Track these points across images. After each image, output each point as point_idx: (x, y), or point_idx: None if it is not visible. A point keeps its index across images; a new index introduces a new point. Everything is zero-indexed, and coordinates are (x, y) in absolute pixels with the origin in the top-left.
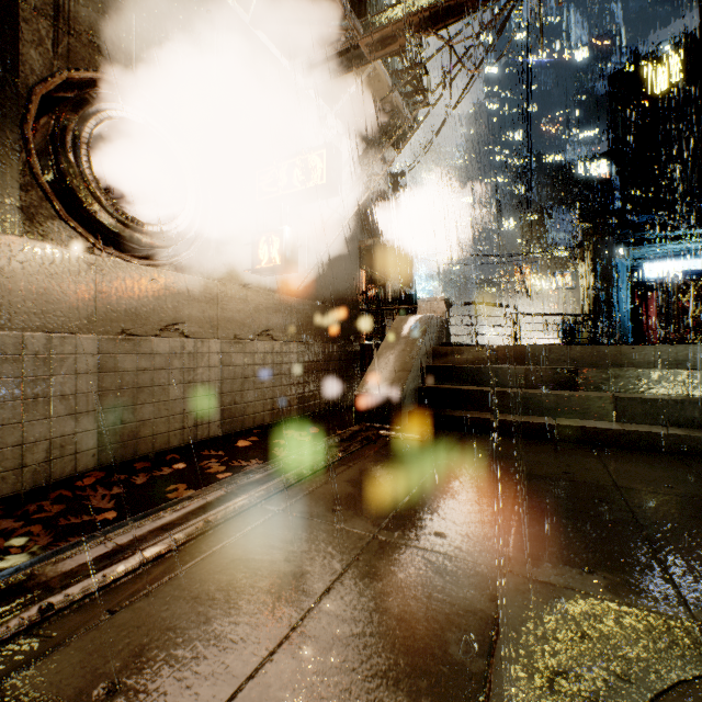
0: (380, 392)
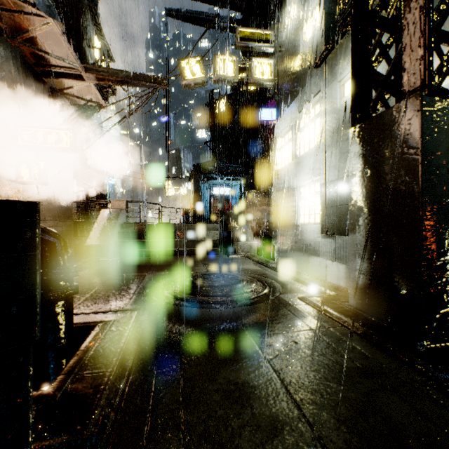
0: (98, 243)
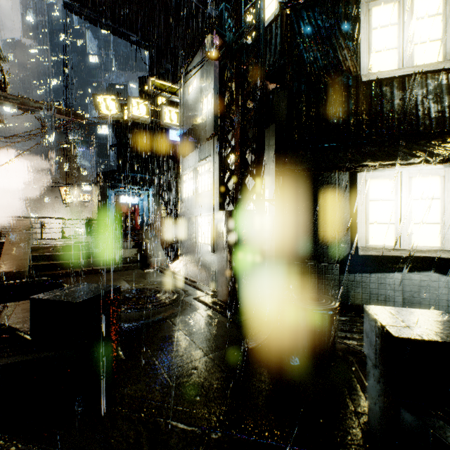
0: (13, 270)
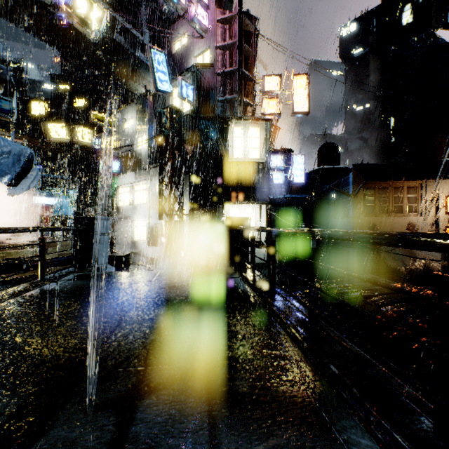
0: None
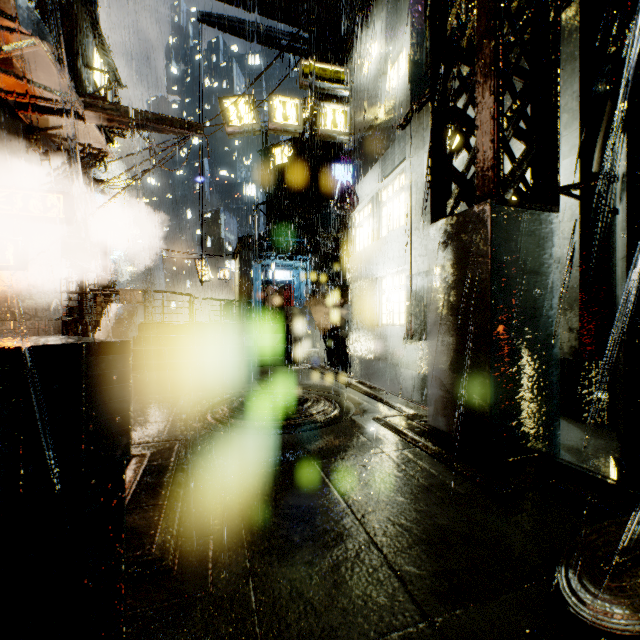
0: None
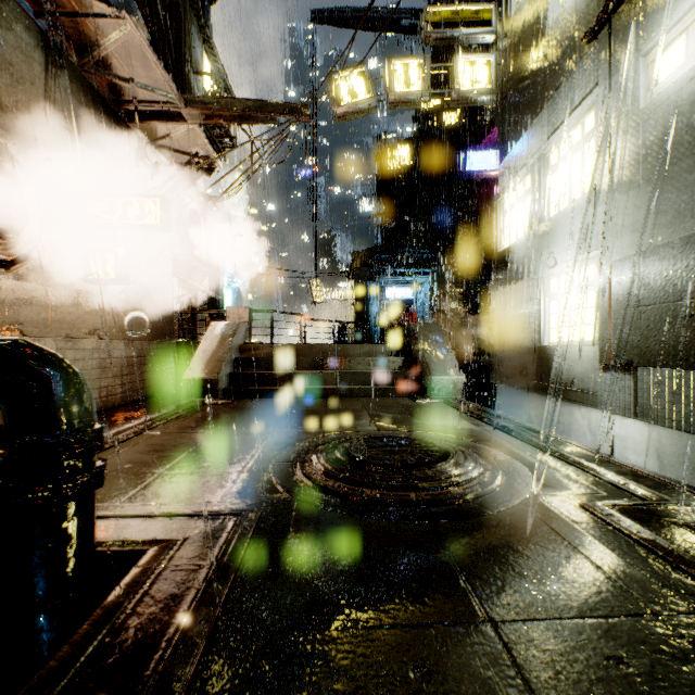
0: (202, 376)
